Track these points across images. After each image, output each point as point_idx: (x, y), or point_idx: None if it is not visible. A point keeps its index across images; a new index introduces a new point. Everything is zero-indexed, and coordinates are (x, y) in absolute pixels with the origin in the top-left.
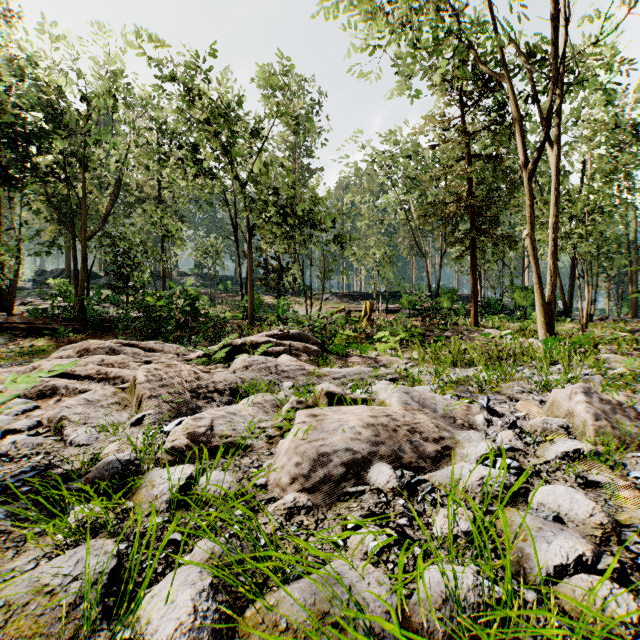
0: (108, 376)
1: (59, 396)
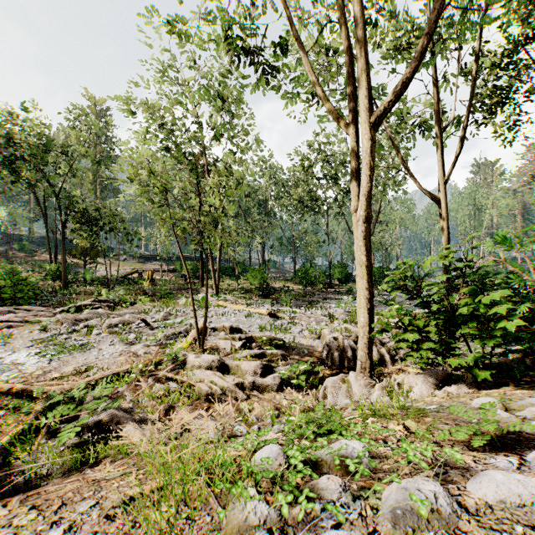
0: (28, 320)
1: (15, 328)
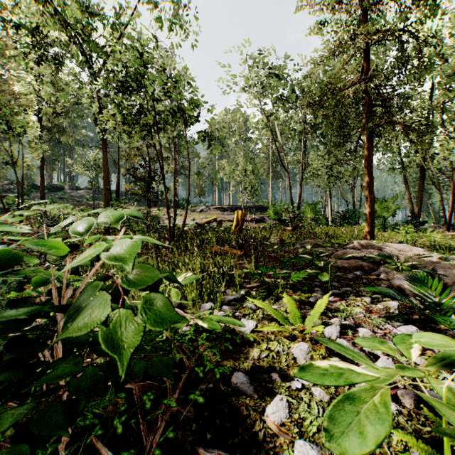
0: None
1: None
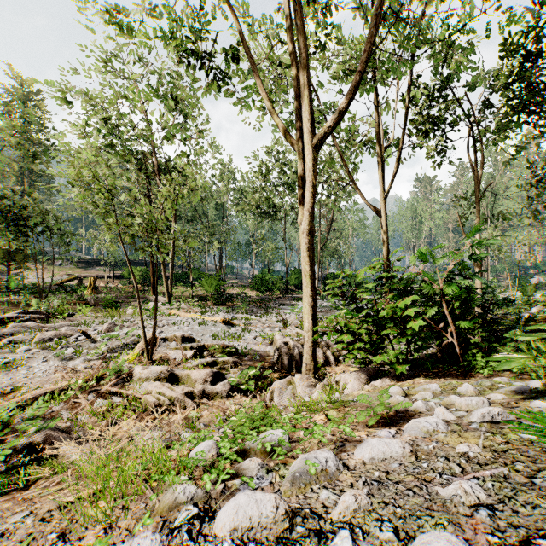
0: None
1: None
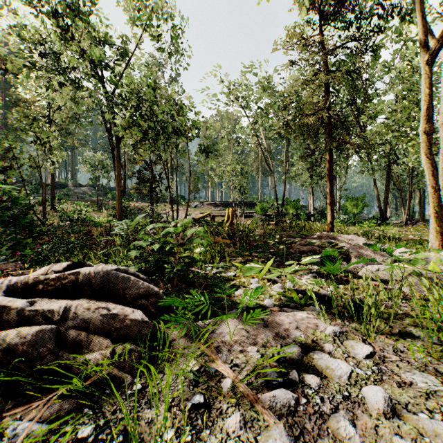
0: None
1: None
